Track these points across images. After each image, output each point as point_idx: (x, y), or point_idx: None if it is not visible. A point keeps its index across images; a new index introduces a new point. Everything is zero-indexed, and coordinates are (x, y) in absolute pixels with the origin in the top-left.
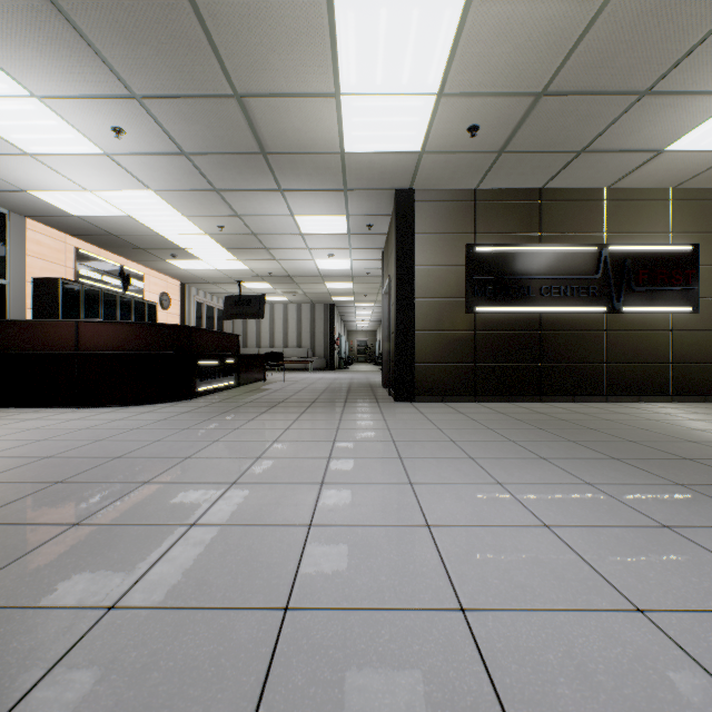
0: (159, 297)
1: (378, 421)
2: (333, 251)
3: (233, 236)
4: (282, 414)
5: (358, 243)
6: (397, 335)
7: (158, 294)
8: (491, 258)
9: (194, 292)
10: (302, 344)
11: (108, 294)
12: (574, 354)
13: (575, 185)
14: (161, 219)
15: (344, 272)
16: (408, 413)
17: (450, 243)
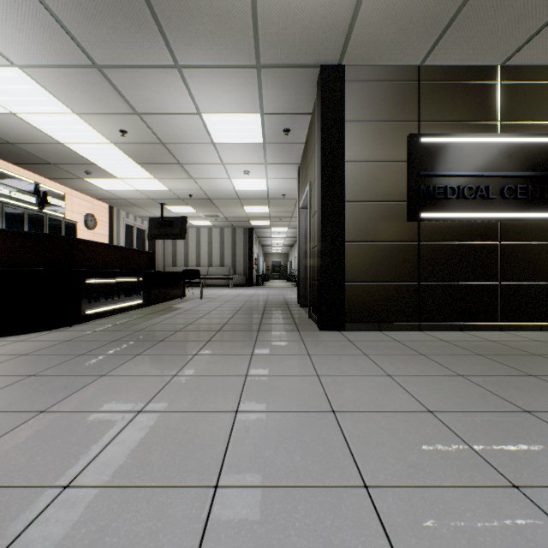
0: (84, 217)
1: (308, 379)
2: (248, 168)
3: (140, 146)
4: (161, 359)
5: (274, 156)
6: (323, 247)
7: (83, 214)
8: (439, 151)
9: (123, 215)
10: (224, 263)
11: (12, 208)
12: (541, 271)
13: (546, 58)
14: (52, 119)
15: (260, 193)
16: (347, 355)
17: (387, 133)
